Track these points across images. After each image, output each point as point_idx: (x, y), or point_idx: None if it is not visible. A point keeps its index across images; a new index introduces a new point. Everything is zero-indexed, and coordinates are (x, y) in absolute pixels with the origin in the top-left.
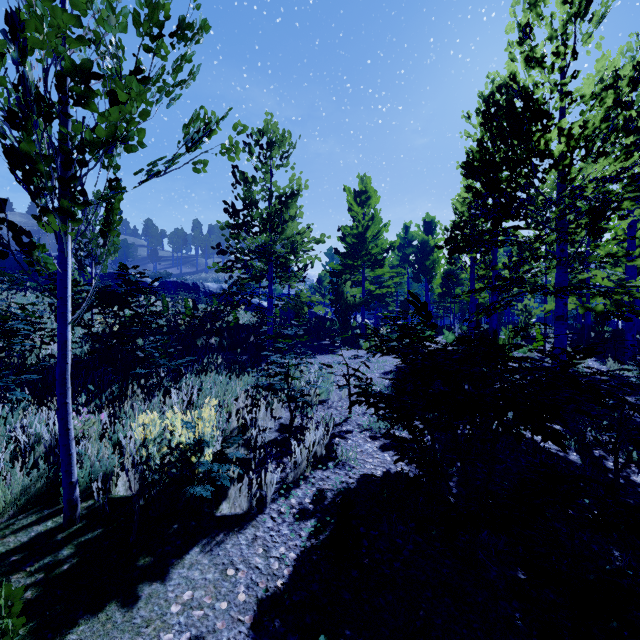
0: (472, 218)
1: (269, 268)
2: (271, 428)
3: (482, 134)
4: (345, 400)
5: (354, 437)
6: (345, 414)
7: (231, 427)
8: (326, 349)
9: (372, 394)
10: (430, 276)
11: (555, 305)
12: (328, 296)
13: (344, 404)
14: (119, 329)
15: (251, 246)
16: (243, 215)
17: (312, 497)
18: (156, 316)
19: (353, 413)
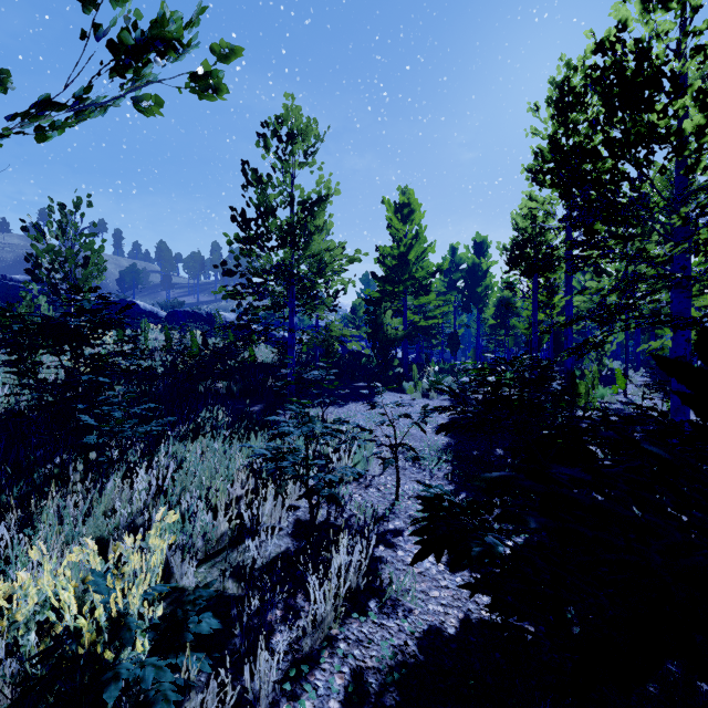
0: (536, 235)
1: (290, 293)
2: (282, 528)
3: (555, 128)
4: (389, 472)
5: (406, 543)
6: (391, 498)
7: (218, 534)
8: (362, 394)
9: (475, 557)
10: (482, 305)
11: (673, 342)
12: (363, 328)
13: (388, 480)
14: (68, 377)
15: (267, 265)
16: (255, 225)
17: (342, 693)
18: (128, 358)
19: (402, 498)
